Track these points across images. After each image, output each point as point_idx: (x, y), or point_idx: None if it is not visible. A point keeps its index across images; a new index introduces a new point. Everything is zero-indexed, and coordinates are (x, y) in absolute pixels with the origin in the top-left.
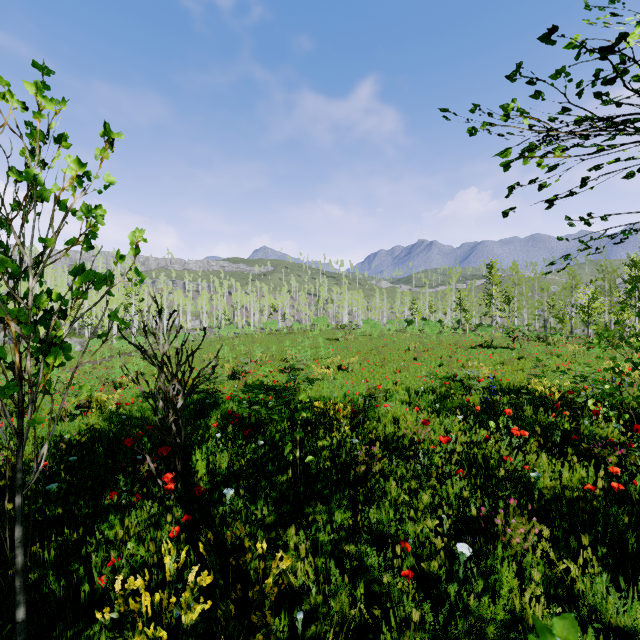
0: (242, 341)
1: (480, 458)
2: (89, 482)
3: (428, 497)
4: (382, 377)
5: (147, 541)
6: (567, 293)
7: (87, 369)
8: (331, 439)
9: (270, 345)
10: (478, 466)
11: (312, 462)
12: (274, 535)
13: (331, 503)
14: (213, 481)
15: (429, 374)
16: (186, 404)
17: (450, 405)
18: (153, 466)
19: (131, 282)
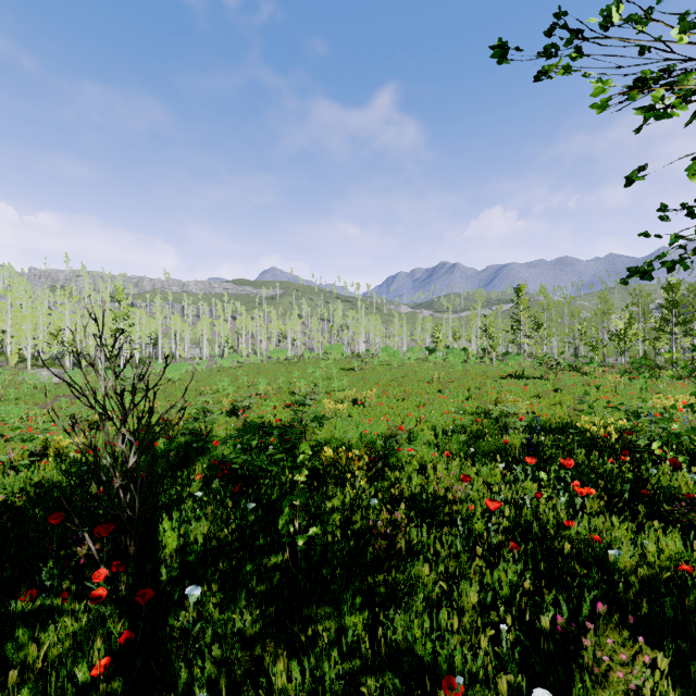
0: (246, 371)
1: (531, 520)
2: (8, 569)
3: (474, 589)
4: (404, 413)
5: (63, 676)
6: (599, 319)
7: (63, 405)
8: (343, 496)
9: (277, 376)
10: (534, 536)
11: (316, 535)
12: (259, 652)
13: (340, 603)
14: (184, 562)
15: (457, 409)
16: (169, 449)
17: (485, 448)
18: (95, 547)
19: (119, 305)
